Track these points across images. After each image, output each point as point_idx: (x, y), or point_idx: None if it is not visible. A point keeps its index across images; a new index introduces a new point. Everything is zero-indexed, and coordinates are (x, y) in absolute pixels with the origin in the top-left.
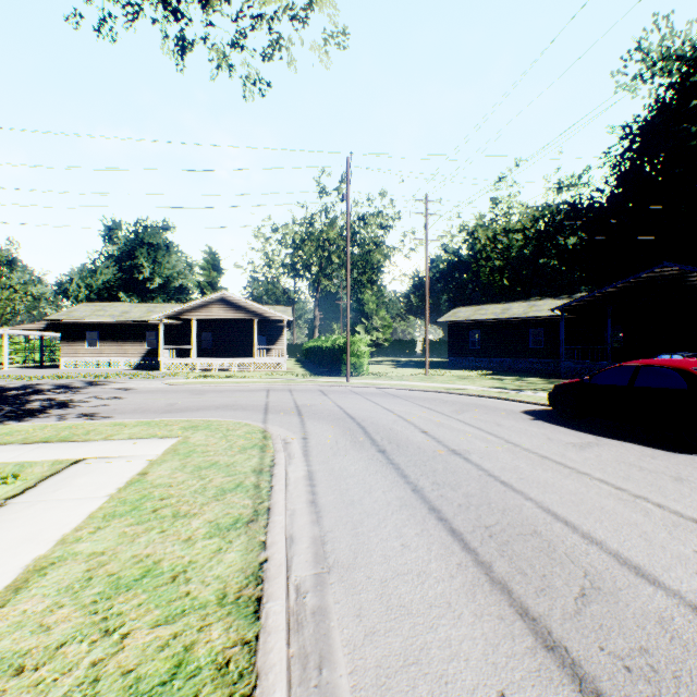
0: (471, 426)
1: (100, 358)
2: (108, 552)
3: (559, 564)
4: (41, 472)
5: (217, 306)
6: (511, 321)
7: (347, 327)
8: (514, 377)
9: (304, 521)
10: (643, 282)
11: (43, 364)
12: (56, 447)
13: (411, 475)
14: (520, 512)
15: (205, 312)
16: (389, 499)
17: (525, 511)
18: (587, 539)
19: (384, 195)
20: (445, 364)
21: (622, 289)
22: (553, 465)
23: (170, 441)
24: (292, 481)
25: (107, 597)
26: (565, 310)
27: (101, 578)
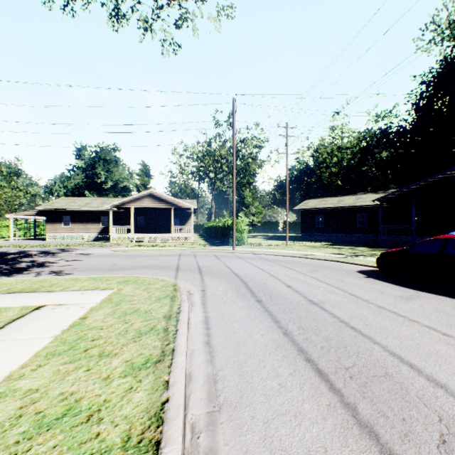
0: (322, 282)
1: (72, 234)
2: (41, 389)
3: (414, 407)
4: (13, 315)
5: (147, 199)
6: (344, 209)
7: (233, 212)
8: (347, 246)
9: (200, 360)
10: (438, 181)
11: (35, 237)
12: (27, 296)
13: (281, 321)
14: (371, 355)
15: (139, 203)
16: (266, 341)
17: (375, 354)
18: (432, 382)
19: (258, 125)
20: (299, 237)
21: (423, 186)
22: (389, 314)
23: (107, 292)
24: (192, 325)
25: (28, 437)
26: (382, 201)
27: (29, 416)
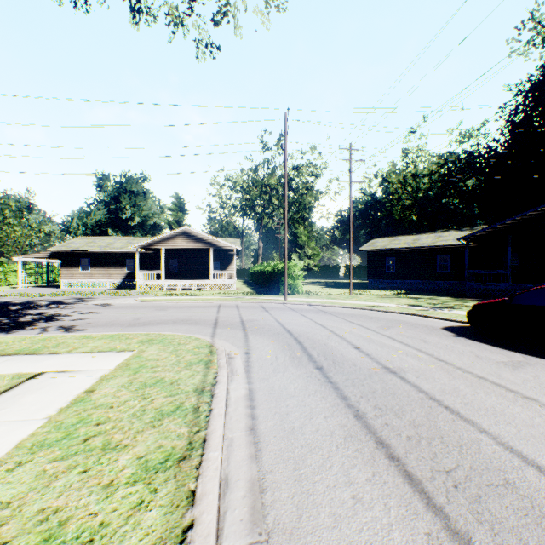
0: (399, 342)
1: (91, 280)
2: (13, 503)
3: None
4: (1, 385)
5: (180, 238)
6: (421, 249)
7: (285, 254)
8: (425, 296)
9: (241, 455)
10: (540, 215)
11: (48, 284)
12: (23, 359)
13: (350, 396)
14: (479, 450)
15: (171, 243)
16: (331, 427)
17: (484, 449)
18: None
19: (314, 149)
20: (365, 285)
21: (521, 221)
22: (494, 387)
23: (125, 355)
24: (232, 402)
25: None
26: (469, 240)
27: None
